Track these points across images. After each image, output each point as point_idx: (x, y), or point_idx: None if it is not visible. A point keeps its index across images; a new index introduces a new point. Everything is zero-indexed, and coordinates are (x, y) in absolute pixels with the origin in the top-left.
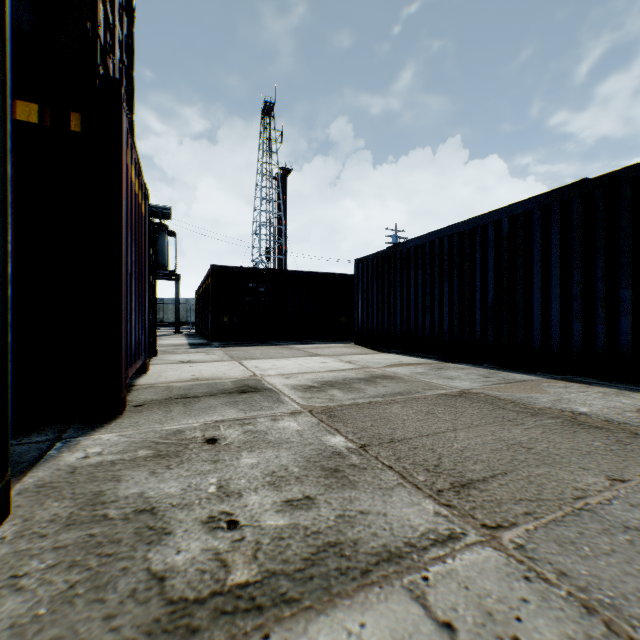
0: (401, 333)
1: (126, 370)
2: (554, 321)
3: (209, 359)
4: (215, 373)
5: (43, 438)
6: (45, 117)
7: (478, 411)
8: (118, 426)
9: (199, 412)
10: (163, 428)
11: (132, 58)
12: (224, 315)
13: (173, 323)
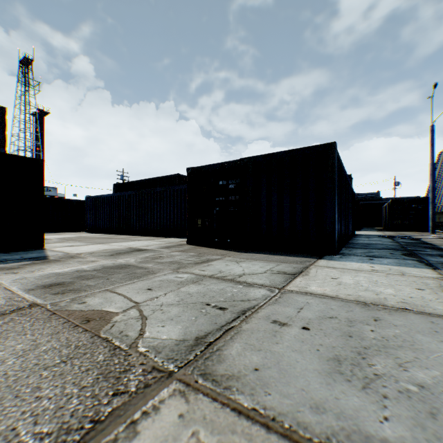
0: (103, 227)
1: None
2: (135, 222)
3: None
4: None
5: None
6: None
7: (96, 238)
8: None
9: None
10: None
11: None
12: None
13: None
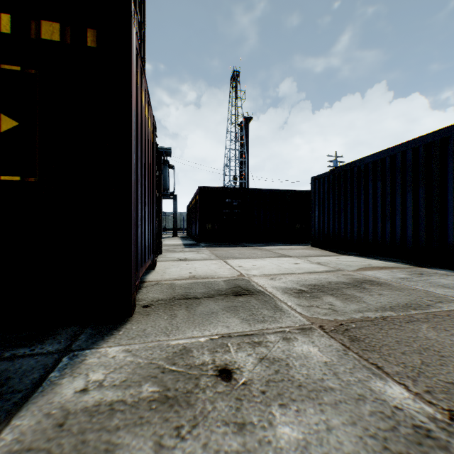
0: (358, 238)
1: (135, 273)
2: None
3: (200, 257)
4: (207, 271)
5: (54, 347)
6: (65, 36)
7: None
8: (125, 334)
9: (202, 319)
10: (169, 342)
11: (143, 18)
12: (208, 223)
13: (172, 229)
